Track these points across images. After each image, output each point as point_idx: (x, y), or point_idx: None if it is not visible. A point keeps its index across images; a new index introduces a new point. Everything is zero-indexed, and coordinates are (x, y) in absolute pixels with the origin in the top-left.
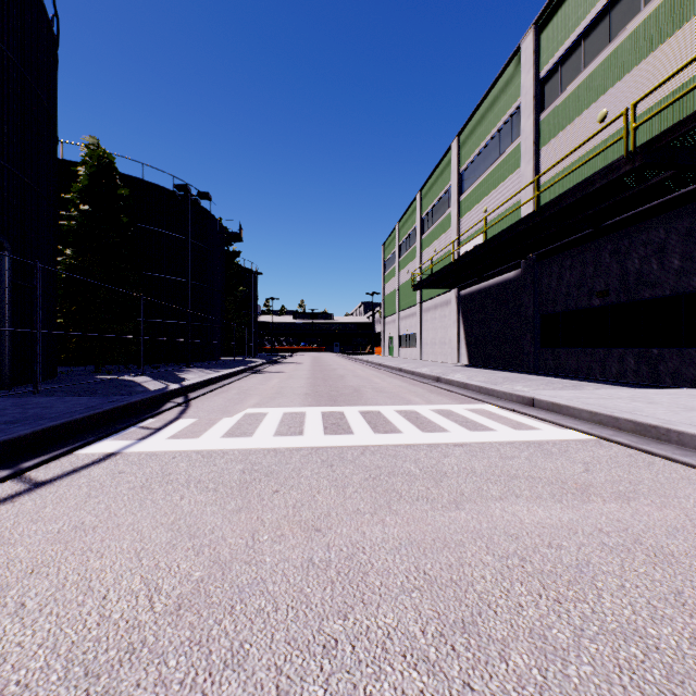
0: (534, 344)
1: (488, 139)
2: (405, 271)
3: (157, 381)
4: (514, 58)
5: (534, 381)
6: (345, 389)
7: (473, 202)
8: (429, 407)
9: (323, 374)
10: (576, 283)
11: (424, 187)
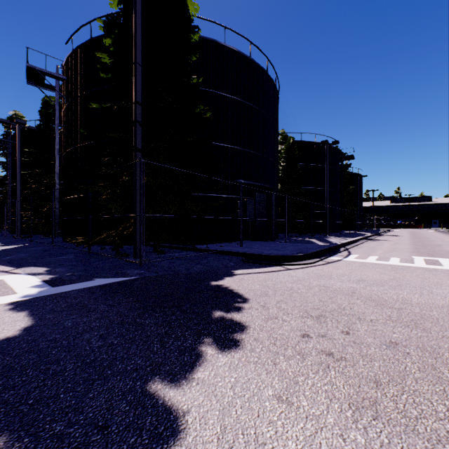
0: None
1: None
2: None
3: (319, 241)
4: None
5: None
6: (440, 251)
7: None
8: None
9: (422, 243)
10: None
11: None
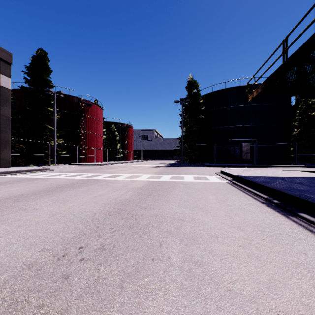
0: None
1: None
2: None
3: None
4: None
5: None
6: None
7: None
8: None
9: None
10: None
11: None
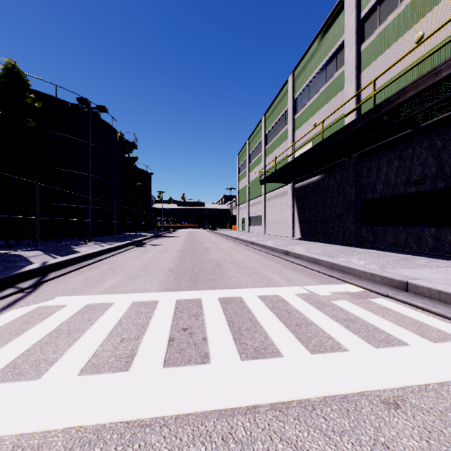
0: (356, 223)
1: (317, 71)
2: (253, 172)
3: (47, 254)
4: (339, 6)
5: (365, 253)
6: (207, 264)
7: (305, 119)
8: (293, 290)
9: (192, 247)
10: (394, 174)
11: (267, 112)
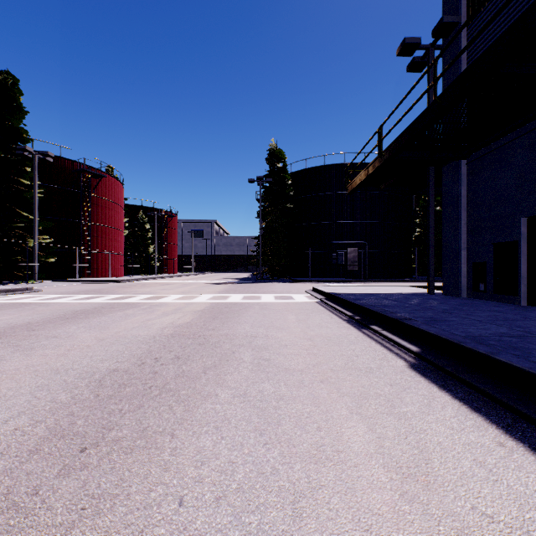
0: None
1: None
2: None
3: None
4: None
5: None
6: None
7: None
8: None
9: None
10: None
11: None
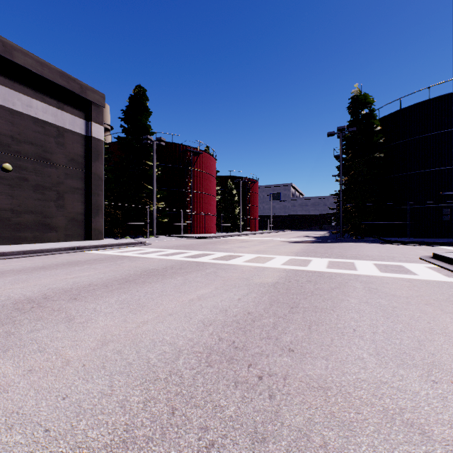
0: None
1: None
2: None
3: None
4: None
5: None
6: None
7: None
8: None
9: None
10: None
11: None
